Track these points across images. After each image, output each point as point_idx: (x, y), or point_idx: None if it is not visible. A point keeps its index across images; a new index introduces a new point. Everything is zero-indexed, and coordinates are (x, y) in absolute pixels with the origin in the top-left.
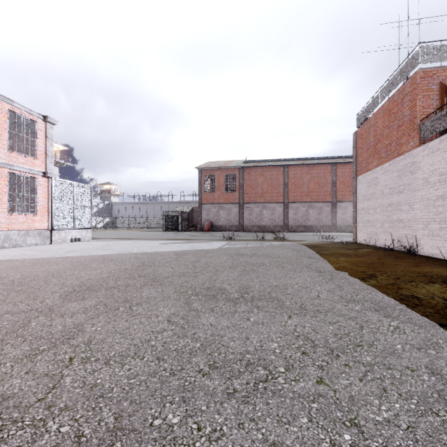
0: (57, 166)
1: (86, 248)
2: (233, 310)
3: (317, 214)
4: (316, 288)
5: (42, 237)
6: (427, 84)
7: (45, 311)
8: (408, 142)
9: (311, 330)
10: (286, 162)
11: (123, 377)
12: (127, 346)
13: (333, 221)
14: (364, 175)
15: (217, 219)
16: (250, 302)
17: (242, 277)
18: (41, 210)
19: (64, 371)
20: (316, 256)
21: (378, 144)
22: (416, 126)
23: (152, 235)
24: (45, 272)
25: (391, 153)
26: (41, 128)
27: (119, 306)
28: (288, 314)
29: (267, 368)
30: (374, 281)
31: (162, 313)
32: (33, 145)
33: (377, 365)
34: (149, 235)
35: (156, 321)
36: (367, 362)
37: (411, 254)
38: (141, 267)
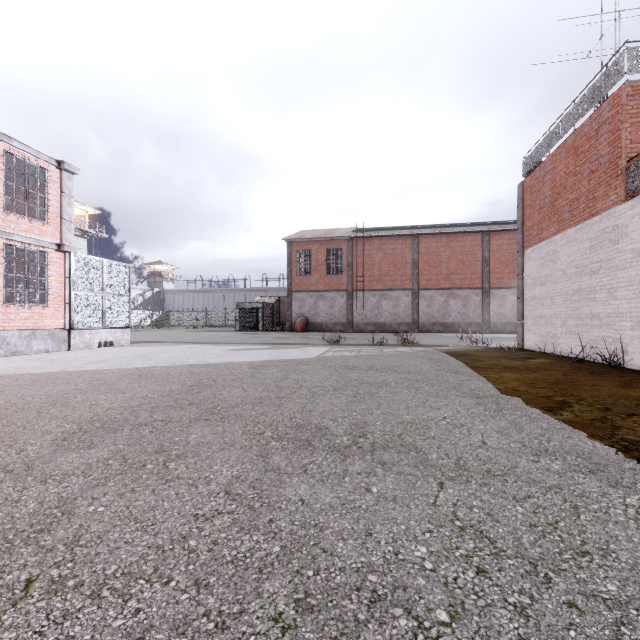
0: (85, 238)
1: (119, 357)
2: (341, 470)
3: (461, 306)
4: (477, 426)
5: (55, 341)
6: (638, 106)
7: (18, 470)
8: (606, 195)
9: (484, 514)
10: (416, 230)
11: (120, 634)
12: (143, 551)
13: (485, 317)
14: (536, 248)
15: (315, 314)
16: (369, 454)
17: (353, 406)
18: (54, 300)
19: (5, 617)
20: (466, 371)
21: (557, 201)
22: (620, 170)
23: (220, 336)
24: (43, 397)
25: (579, 213)
26: (54, 179)
27: (147, 462)
28: (438, 479)
29: (413, 611)
30: (570, 414)
31: (217, 477)
32: (42, 205)
33: (634, 606)
34: (215, 336)
35: (204, 493)
36: (612, 598)
37: (613, 367)
38: (195, 389)
